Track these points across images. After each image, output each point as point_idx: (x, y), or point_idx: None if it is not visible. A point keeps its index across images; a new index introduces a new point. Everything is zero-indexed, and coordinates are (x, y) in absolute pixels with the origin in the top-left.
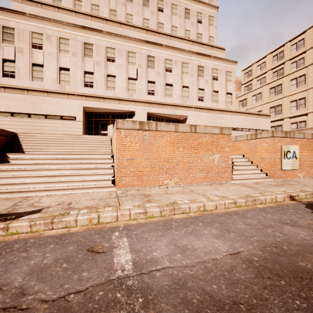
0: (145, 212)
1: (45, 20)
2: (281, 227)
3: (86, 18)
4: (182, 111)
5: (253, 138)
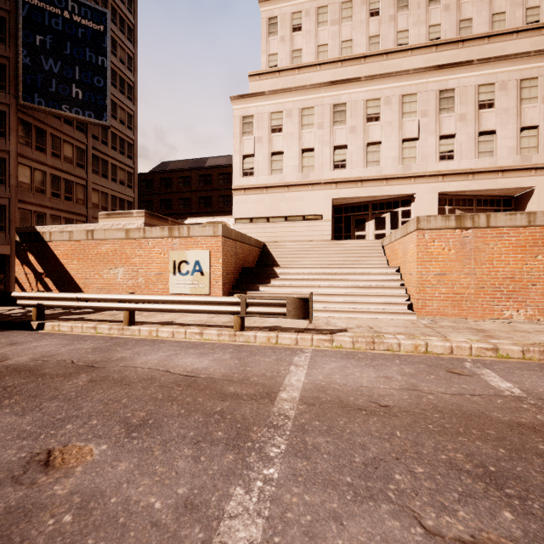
0: (495, 349)
1: (286, 92)
2: None
3: (334, 68)
4: (520, 180)
5: None
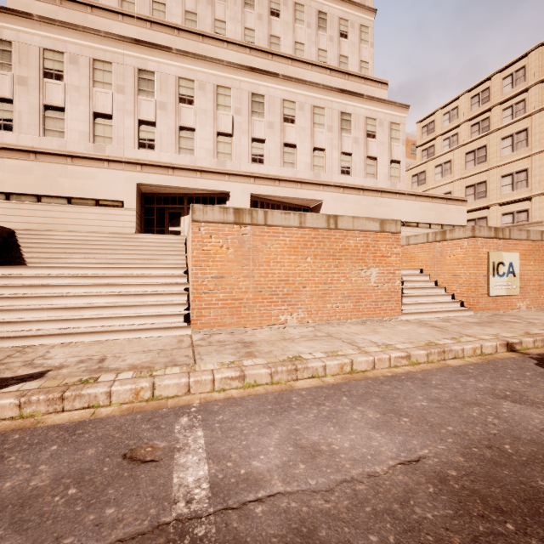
0: (242, 376)
1: (68, 27)
2: (497, 405)
3: (142, 26)
4: (313, 193)
5: (438, 239)
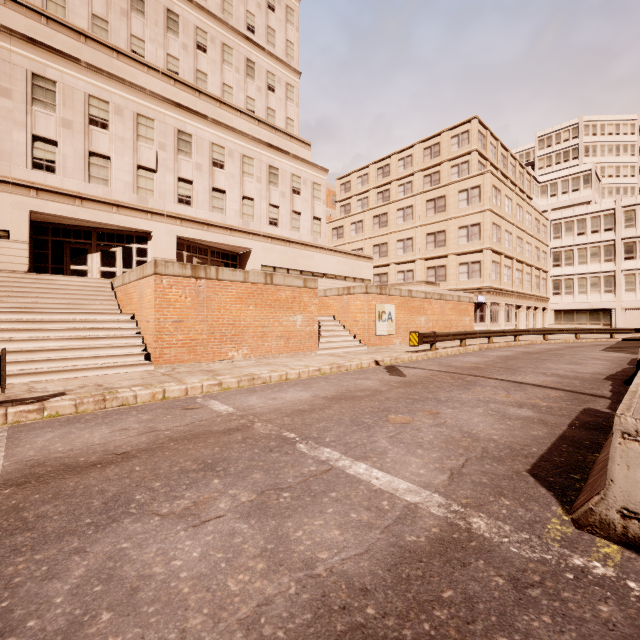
0: (220, 383)
1: None
2: (356, 381)
3: (34, 19)
4: (243, 240)
5: (345, 293)
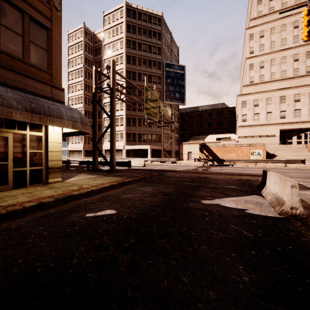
0: None
1: (260, 92)
2: None
3: (279, 82)
4: None
5: None
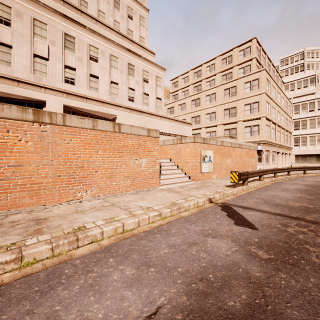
0: (19, 258)
1: None
2: (205, 242)
3: None
4: (111, 110)
5: (178, 142)
